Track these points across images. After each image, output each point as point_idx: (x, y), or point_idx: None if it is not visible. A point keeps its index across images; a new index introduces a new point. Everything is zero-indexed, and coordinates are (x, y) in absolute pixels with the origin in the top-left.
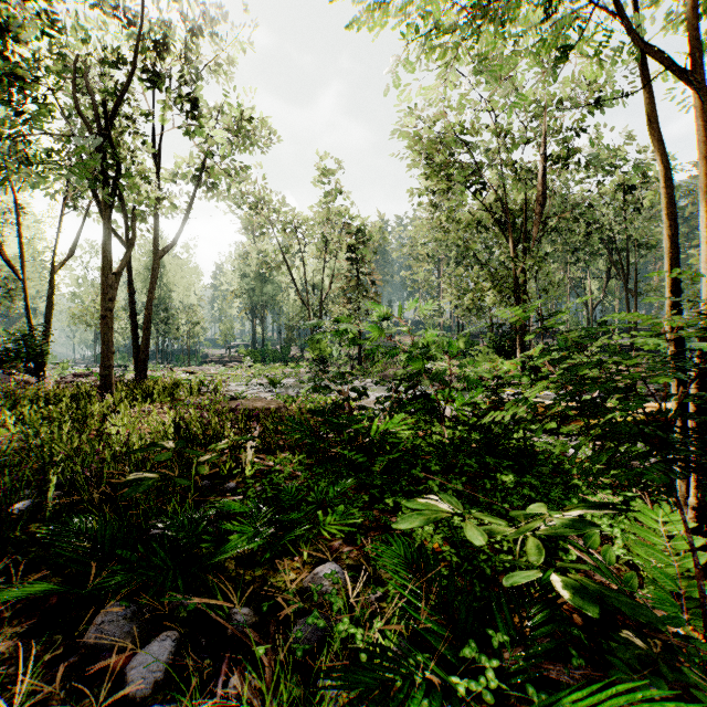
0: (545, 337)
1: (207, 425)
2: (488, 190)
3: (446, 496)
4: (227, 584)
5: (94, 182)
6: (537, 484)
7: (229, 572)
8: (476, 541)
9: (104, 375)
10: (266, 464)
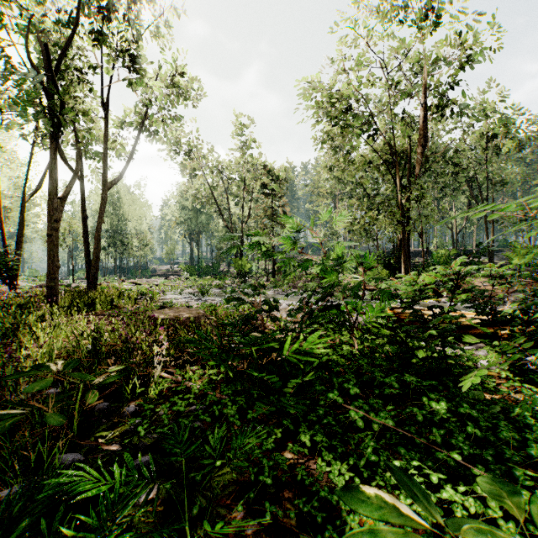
0: (418, 256)
1: (119, 338)
2: (377, 137)
3: (401, 478)
4: None
5: (37, 115)
6: (477, 416)
7: None
8: None
9: (50, 286)
10: (175, 380)
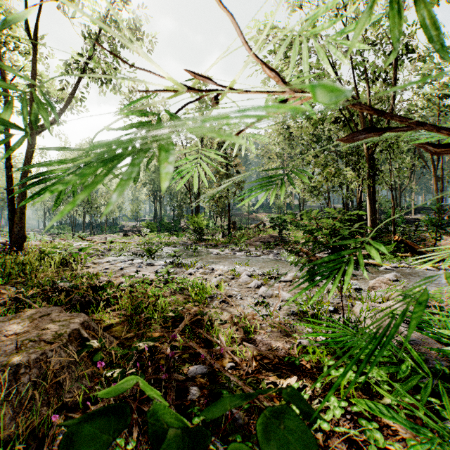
0: None
1: None
2: None
3: None
4: None
5: None
6: None
7: None
8: None
9: None
10: None
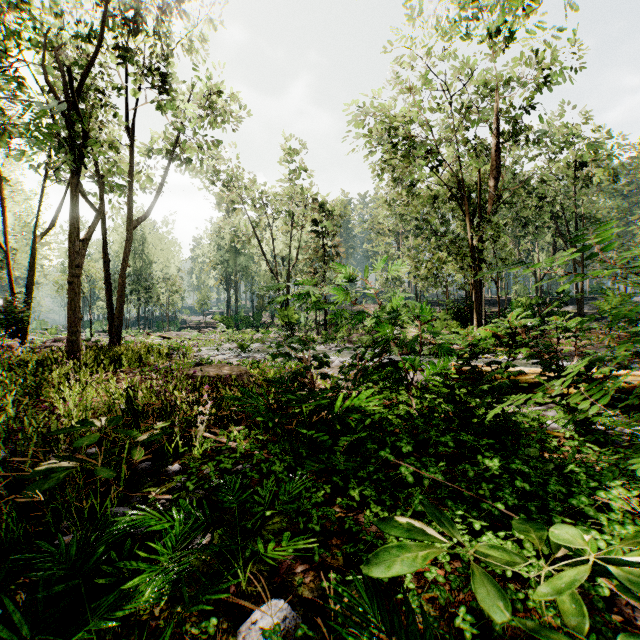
0: (496, 305)
1: (157, 396)
2: (446, 166)
3: (434, 511)
4: (129, 638)
5: (58, 148)
6: (529, 472)
7: (138, 613)
8: (495, 612)
9: (71, 340)
10: (219, 440)
